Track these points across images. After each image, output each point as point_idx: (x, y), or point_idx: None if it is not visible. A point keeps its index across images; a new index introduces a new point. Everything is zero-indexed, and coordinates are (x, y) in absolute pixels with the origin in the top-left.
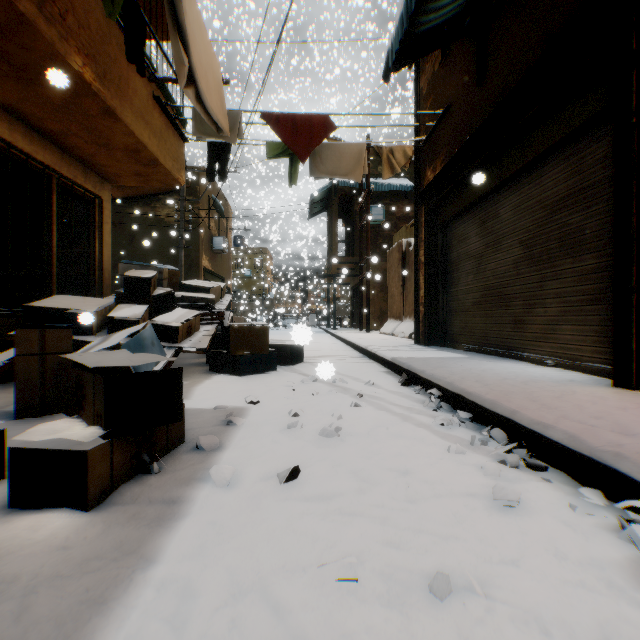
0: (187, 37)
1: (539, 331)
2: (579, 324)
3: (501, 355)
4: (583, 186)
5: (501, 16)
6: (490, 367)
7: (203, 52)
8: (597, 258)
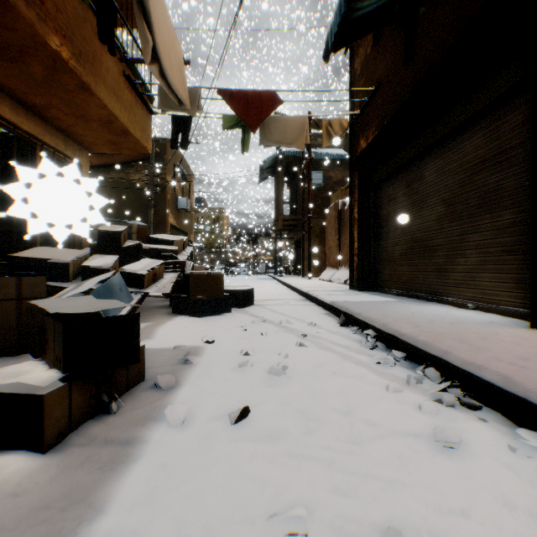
0: (151, 18)
1: (460, 278)
2: (497, 272)
3: (426, 299)
4: (501, 150)
5: (426, 3)
6: (418, 310)
7: (166, 34)
8: (514, 214)
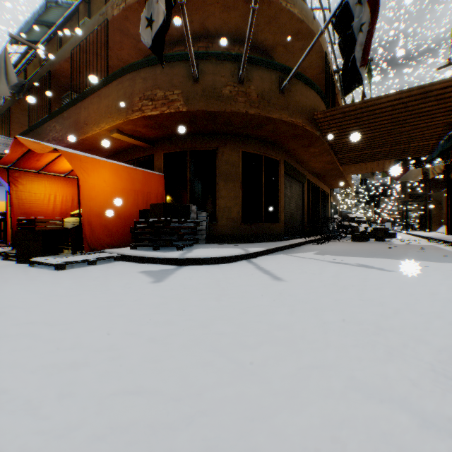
0: (374, 175)
1: None
2: None
3: None
4: None
5: None
6: None
7: None
8: None
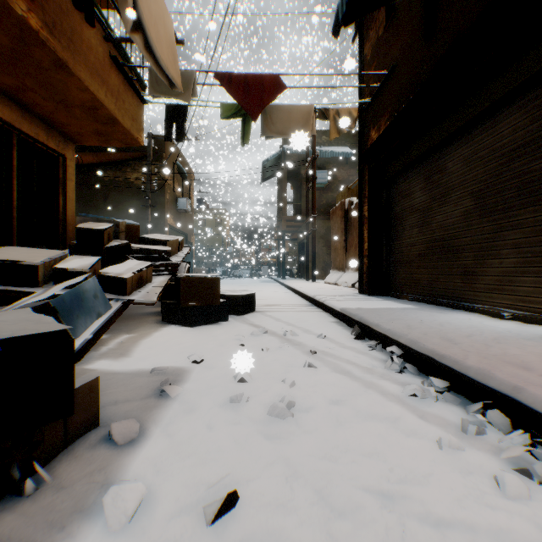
0: None
1: (493, 282)
2: None
3: (449, 306)
4: None
5: None
6: (445, 320)
7: (153, 1)
8: None
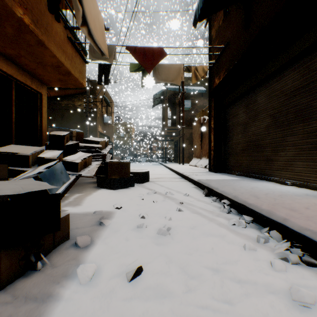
0: None
1: (282, 165)
2: (308, 161)
3: (258, 178)
4: (310, 81)
5: None
6: (255, 185)
7: (92, 8)
8: None
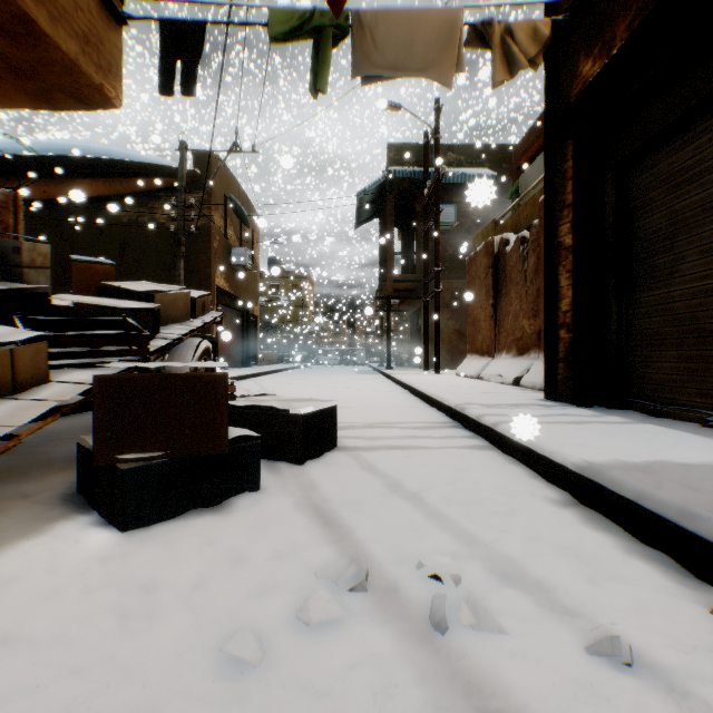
0: None
1: None
2: None
3: None
4: None
5: None
6: None
7: None
8: None
